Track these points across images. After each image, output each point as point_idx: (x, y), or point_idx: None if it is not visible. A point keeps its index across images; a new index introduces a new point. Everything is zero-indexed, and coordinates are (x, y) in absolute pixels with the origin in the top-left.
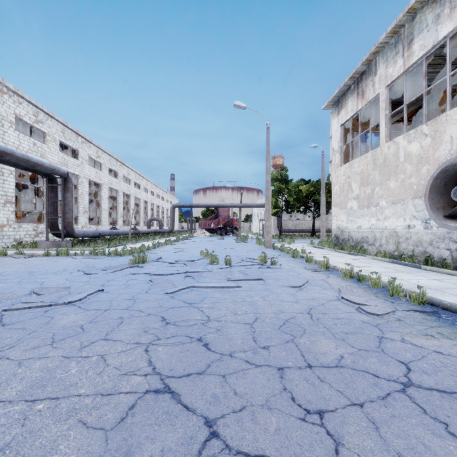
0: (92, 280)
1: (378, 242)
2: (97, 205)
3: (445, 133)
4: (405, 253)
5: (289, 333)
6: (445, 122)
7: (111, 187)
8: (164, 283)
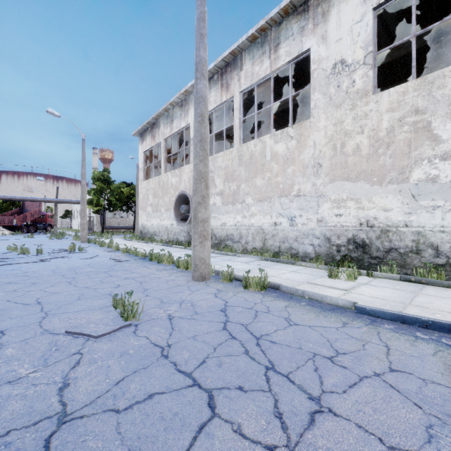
0: None
1: (161, 234)
2: None
3: (183, 177)
4: (171, 240)
5: (73, 269)
6: (183, 171)
7: None
8: None
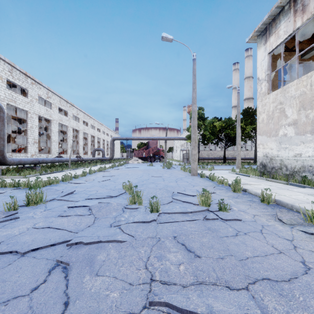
0: None
1: None
2: (48, 137)
3: None
4: None
5: None
6: None
7: (61, 123)
8: None
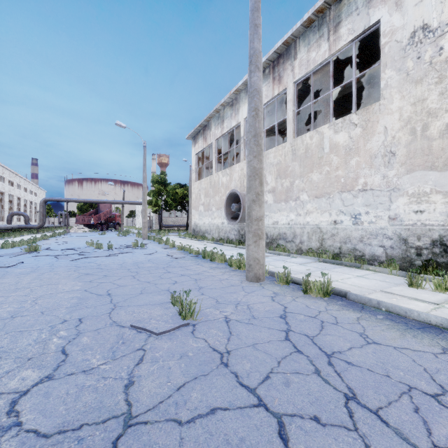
0: (3, 260)
1: (212, 232)
2: None
3: (233, 176)
4: (222, 238)
5: (136, 264)
6: (233, 170)
7: None
8: (66, 258)
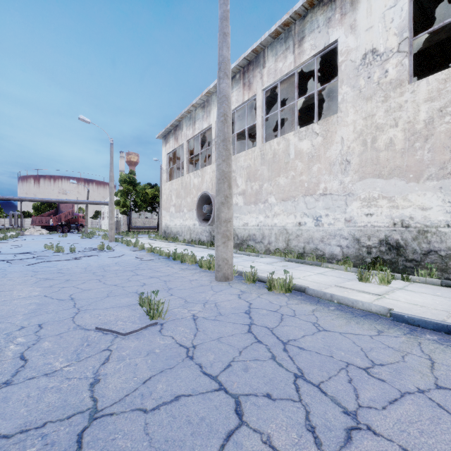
0: None
1: (183, 234)
2: None
3: (205, 177)
4: (193, 240)
5: (102, 267)
6: (205, 172)
7: None
8: (21, 262)
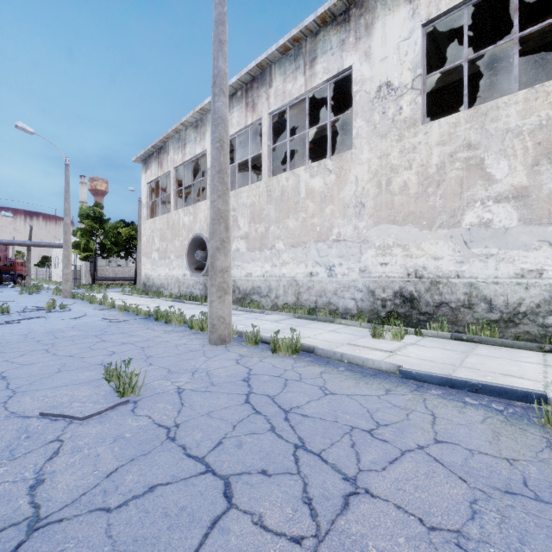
0: None
1: (170, 287)
2: None
3: (198, 215)
4: (183, 294)
5: (52, 333)
6: (198, 209)
7: None
8: None
